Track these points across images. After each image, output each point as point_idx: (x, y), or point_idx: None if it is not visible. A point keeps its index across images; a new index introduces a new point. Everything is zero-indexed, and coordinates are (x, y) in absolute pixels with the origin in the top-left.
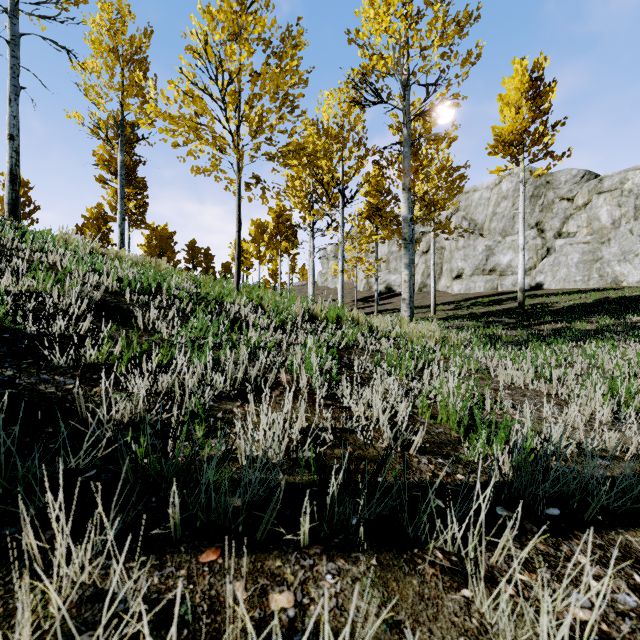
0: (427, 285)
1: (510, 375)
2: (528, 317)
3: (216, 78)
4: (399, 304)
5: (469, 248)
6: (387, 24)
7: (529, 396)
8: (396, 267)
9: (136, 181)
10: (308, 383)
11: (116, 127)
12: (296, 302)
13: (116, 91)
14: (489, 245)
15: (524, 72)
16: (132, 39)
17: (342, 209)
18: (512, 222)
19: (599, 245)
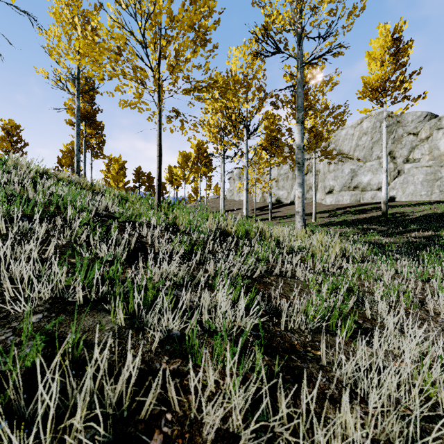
0: (306, 198)
1: None
2: (395, 225)
3: (135, 14)
4: (286, 212)
5: (338, 171)
6: None
7: None
8: (283, 185)
9: (95, 124)
10: (218, 388)
11: (73, 79)
12: (209, 218)
13: (72, 51)
14: (353, 169)
15: (387, 33)
16: (86, 13)
17: (246, 140)
18: (371, 151)
19: (439, 168)
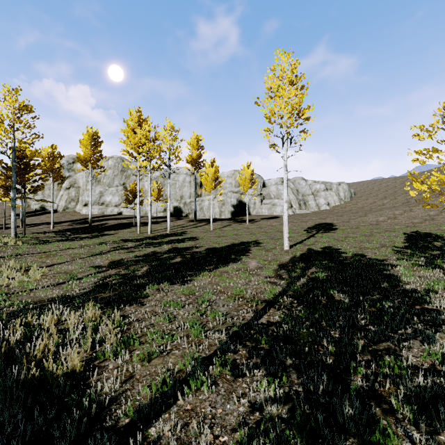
0: (69, 208)
1: (10, 250)
2: (78, 232)
3: None
4: (44, 220)
5: (92, 190)
6: (0, 134)
7: (4, 252)
8: (50, 194)
9: None
10: None
11: None
12: None
13: None
14: (101, 191)
15: (89, 135)
16: None
17: None
18: (113, 181)
19: (144, 198)
